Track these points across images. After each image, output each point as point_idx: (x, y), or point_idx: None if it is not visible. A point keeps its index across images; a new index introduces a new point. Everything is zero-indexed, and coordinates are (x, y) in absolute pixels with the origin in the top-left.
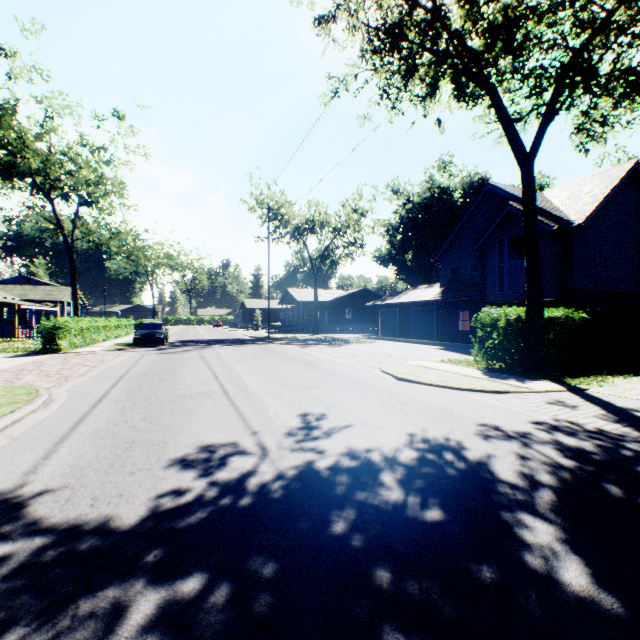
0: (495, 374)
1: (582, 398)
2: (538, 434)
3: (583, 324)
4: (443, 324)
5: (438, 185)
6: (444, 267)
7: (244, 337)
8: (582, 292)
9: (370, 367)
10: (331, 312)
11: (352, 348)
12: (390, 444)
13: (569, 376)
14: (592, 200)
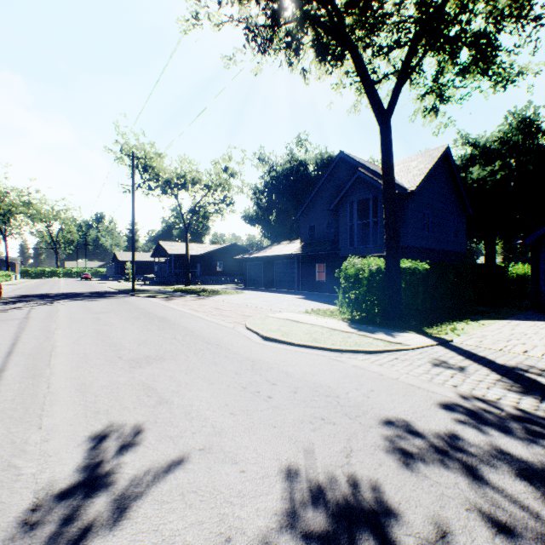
0: (362, 326)
1: (460, 354)
2: (467, 435)
3: (426, 275)
4: (303, 275)
5: (297, 158)
6: (304, 225)
7: (108, 290)
8: (413, 248)
9: (234, 323)
10: (203, 265)
11: (219, 299)
12: (250, 526)
13: (425, 325)
14: (420, 173)
